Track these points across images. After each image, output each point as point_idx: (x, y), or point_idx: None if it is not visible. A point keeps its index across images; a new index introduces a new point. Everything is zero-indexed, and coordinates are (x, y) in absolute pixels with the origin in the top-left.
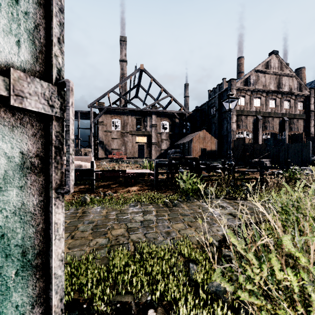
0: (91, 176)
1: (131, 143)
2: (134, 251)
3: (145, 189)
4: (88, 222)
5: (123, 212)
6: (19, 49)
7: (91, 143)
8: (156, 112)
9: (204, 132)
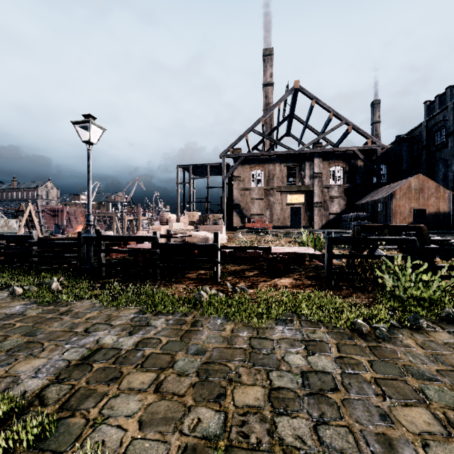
0: (214, 257)
1: (280, 205)
2: None
3: (307, 285)
4: (195, 350)
5: (262, 336)
6: None
7: (223, 208)
8: (320, 154)
9: (421, 178)
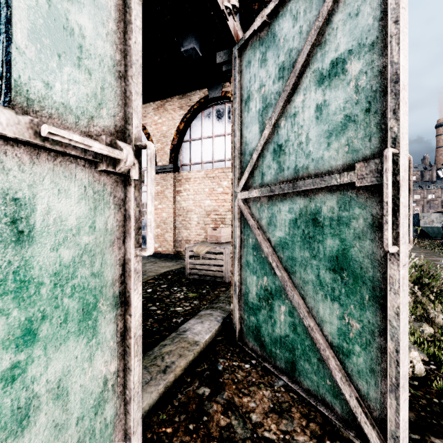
0: None
1: None
2: None
3: None
4: None
5: None
6: (370, 143)
7: None
8: None
9: None
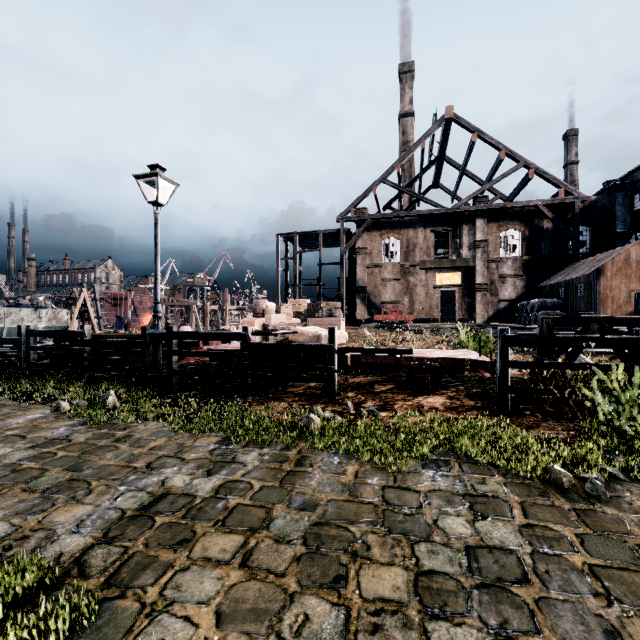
0: (328, 363)
1: (424, 288)
2: None
3: (468, 407)
4: (301, 503)
5: (402, 486)
6: None
7: (342, 293)
8: (485, 212)
9: None
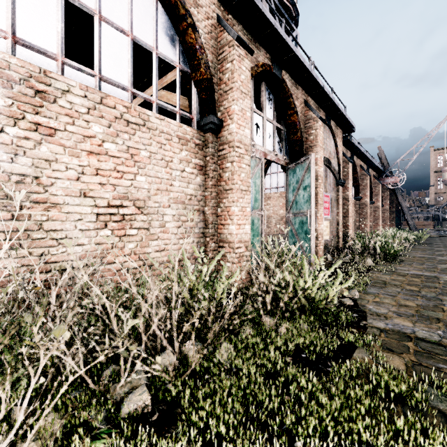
0: None
1: None
2: (371, 284)
3: None
4: (446, 286)
5: None
6: (310, 206)
7: None
8: None
9: None
